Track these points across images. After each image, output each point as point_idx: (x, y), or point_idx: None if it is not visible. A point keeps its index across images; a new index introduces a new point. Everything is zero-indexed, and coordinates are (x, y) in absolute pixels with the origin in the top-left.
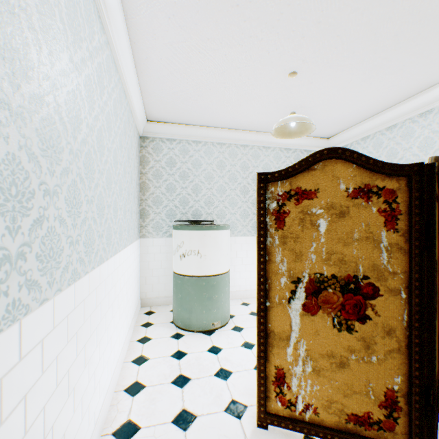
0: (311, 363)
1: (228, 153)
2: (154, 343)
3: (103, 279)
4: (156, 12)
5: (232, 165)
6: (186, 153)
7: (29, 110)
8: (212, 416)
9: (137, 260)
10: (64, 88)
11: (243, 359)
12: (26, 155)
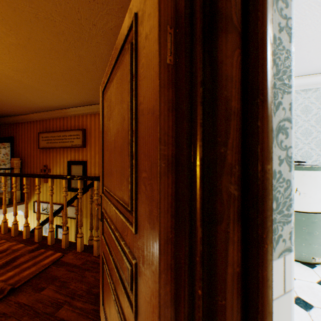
0: None
1: (313, 98)
2: None
3: None
4: None
5: (319, 108)
6: None
7: None
8: None
9: None
10: None
11: None
12: None
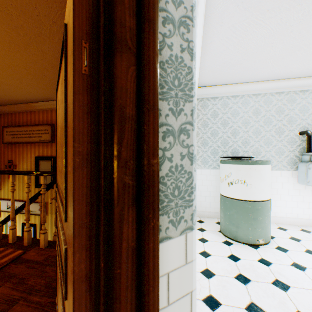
0: None
1: (262, 102)
2: (211, 244)
3: None
4: (228, 5)
5: (267, 111)
6: (225, 106)
7: None
8: None
9: None
10: None
11: (297, 278)
12: None
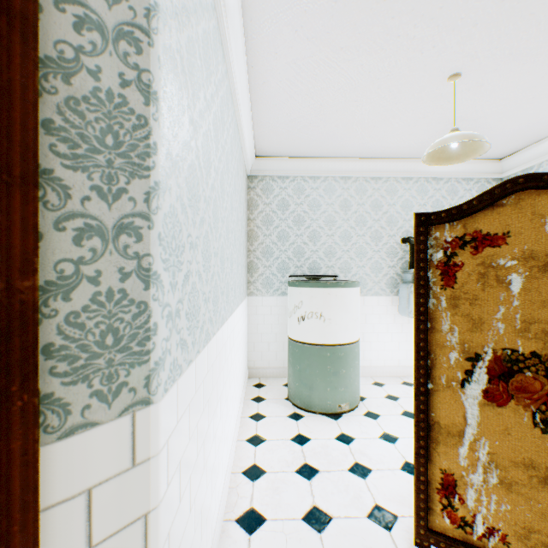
0: (496, 473)
1: (354, 190)
2: (269, 422)
3: (223, 342)
4: (281, 26)
5: (360, 204)
6: (301, 192)
7: (181, 158)
8: (351, 521)
9: (245, 322)
10: (201, 130)
11: (384, 455)
12: (180, 206)
